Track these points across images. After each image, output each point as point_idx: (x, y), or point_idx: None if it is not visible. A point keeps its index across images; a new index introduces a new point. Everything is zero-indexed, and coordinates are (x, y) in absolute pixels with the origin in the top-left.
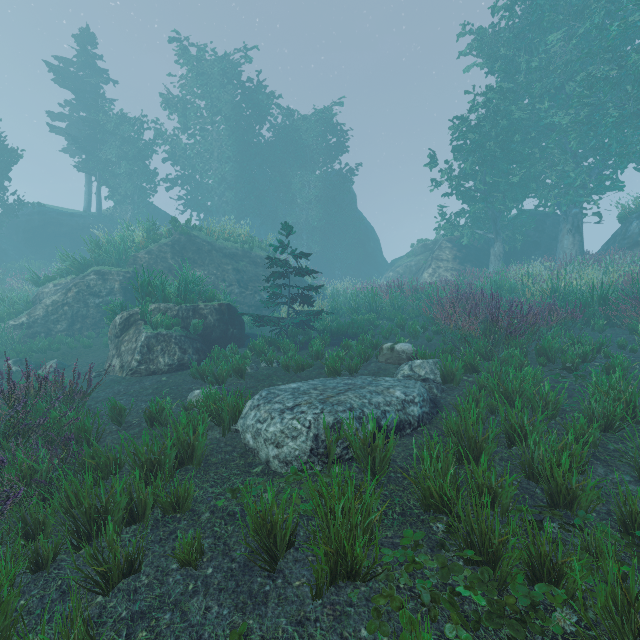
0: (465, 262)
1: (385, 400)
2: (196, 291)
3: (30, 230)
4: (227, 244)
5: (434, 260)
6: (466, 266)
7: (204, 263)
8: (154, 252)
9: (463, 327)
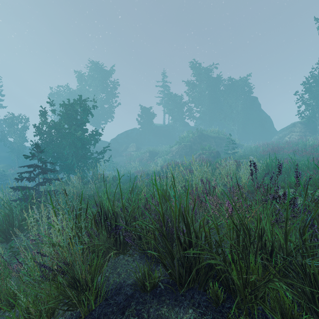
0: (306, 132)
1: (243, 160)
2: (211, 148)
3: (154, 132)
4: (212, 134)
5: (290, 132)
6: (306, 134)
7: (206, 140)
8: (194, 138)
9: (262, 153)
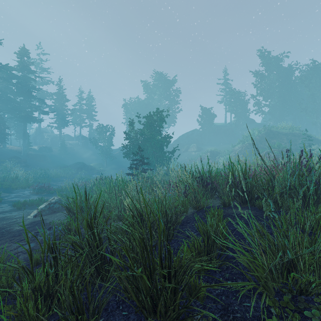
0: None
1: None
2: (281, 146)
3: (214, 132)
4: (283, 131)
5: None
6: None
7: (276, 138)
8: (260, 136)
9: None
